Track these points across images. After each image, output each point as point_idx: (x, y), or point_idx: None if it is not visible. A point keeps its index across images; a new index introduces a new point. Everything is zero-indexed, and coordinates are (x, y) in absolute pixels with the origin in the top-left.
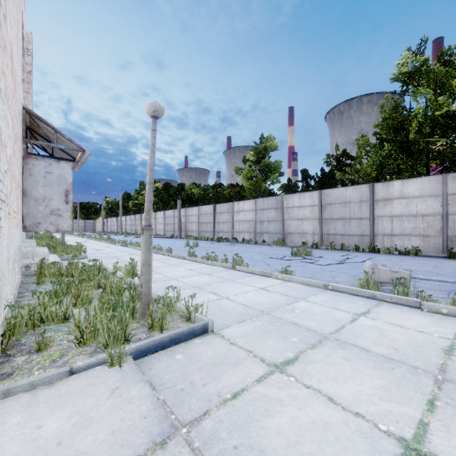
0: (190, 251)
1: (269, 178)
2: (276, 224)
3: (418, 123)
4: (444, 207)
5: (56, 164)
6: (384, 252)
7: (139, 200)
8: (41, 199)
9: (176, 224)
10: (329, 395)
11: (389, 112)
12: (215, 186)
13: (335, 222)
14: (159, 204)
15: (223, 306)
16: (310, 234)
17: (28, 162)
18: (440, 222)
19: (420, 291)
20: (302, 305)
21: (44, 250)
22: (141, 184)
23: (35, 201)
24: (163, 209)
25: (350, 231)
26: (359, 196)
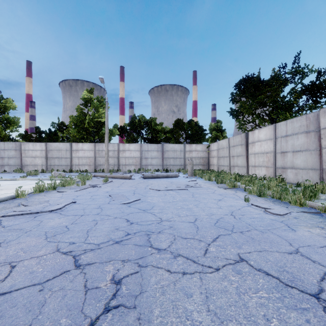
0: None
1: (9, 128)
2: (15, 160)
3: (88, 122)
4: (95, 155)
5: None
6: (75, 172)
7: None
8: None
9: None
10: (31, 186)
11: (79, 113)
12: None
13: (54, 159)
14: None
15: None
16: (40, 165)
17: None
18: (94, 160)
19: (64, 176)
20: (29, 182)
21: None
22: None
23: None
24: None
25: (62, 164)
26: (66, 147)
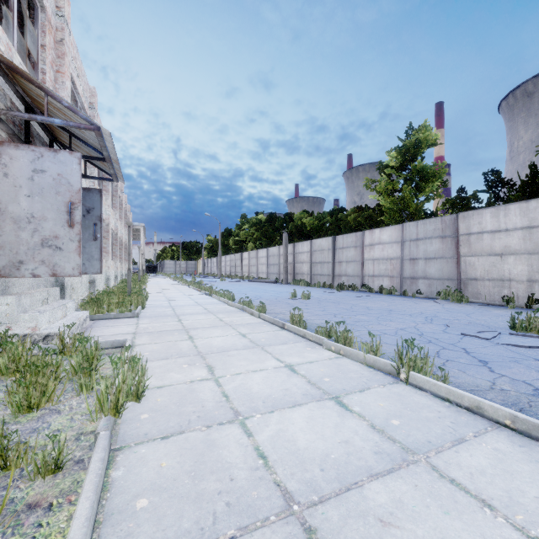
0: (294, 314)
1: (423, 191)
2: (442, 264)
3: None
4: None
5: (52, 155)
6: None
7: (240, 237)
8: (25, 219)
9: (281, 264)
10: None
11: None
12: (334, 212)
13: None
14: (262, 240)
15: None
16: (521, 281)
17: (2, 153)
18: None
19: None
20: None
21: (45, 308)
22: (243, 218)
23: (15, 222)
24: (267, 246)
25: None
26: None
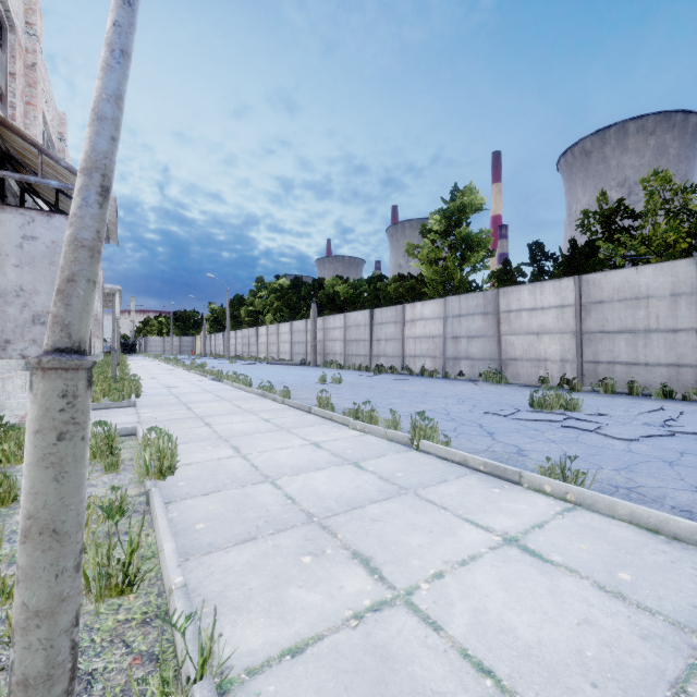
0: (322, 397)
1: (469, 261)
2: (484, 343)
3: None
4: None
5: (45, 220)
6: None
7: (255, 306)
8: (13, 293)
9: (309, 342)
10: None
11: None
12: (372, 279)
13: (611, 338)
14: (285, 312)
15: (397, 670)
16: (555, 361)
17: None
18: None
19: None
20: None
21: None
22: (259, 282)
23: (0, 296)
24: (290, 319)
25: (647, 357)
26: (671, 283)
